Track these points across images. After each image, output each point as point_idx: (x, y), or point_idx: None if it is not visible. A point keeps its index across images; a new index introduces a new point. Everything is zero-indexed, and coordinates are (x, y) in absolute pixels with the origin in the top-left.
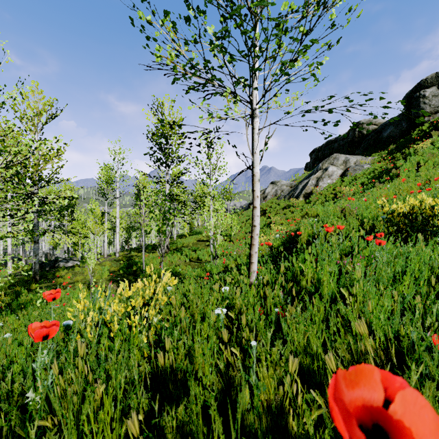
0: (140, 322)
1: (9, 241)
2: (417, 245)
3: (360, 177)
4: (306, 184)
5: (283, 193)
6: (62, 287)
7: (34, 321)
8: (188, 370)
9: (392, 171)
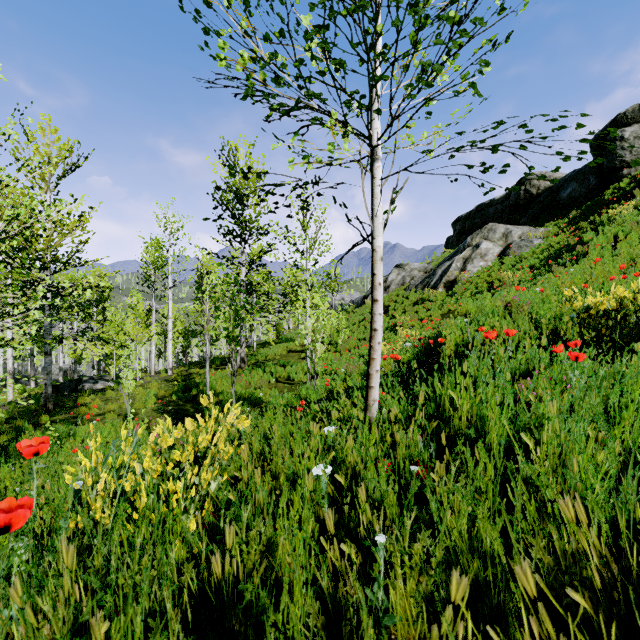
0: (186, 493)
1: (10, 352)
2: (638, 360)
3: (528, 257)
4: (448, 268)
5: (414, 282)
6: (86, 420)
7: (37, 475)
8: (261, 602)
9: (576, 249)
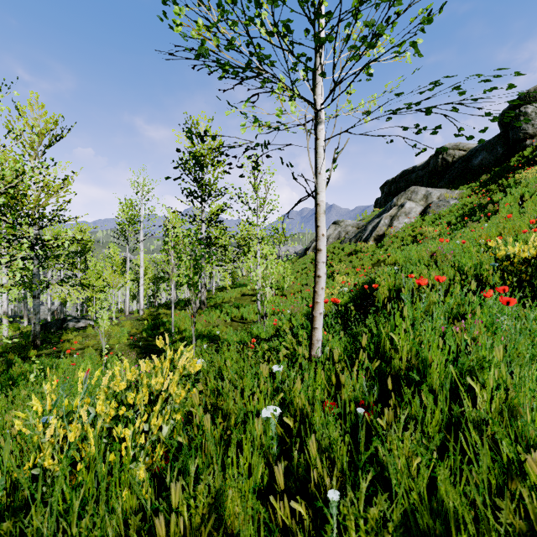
0: (134, 441)
1: (5, 296)
2: None
3: (445, 215)
4: (377, 225)
5: (348, 236)
6: (69, 354)
7: (19, 404)
8: None
9: (487, 207)
